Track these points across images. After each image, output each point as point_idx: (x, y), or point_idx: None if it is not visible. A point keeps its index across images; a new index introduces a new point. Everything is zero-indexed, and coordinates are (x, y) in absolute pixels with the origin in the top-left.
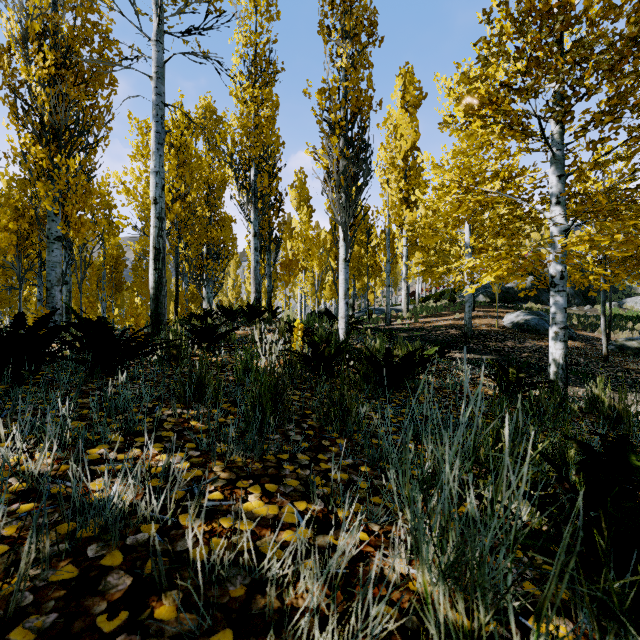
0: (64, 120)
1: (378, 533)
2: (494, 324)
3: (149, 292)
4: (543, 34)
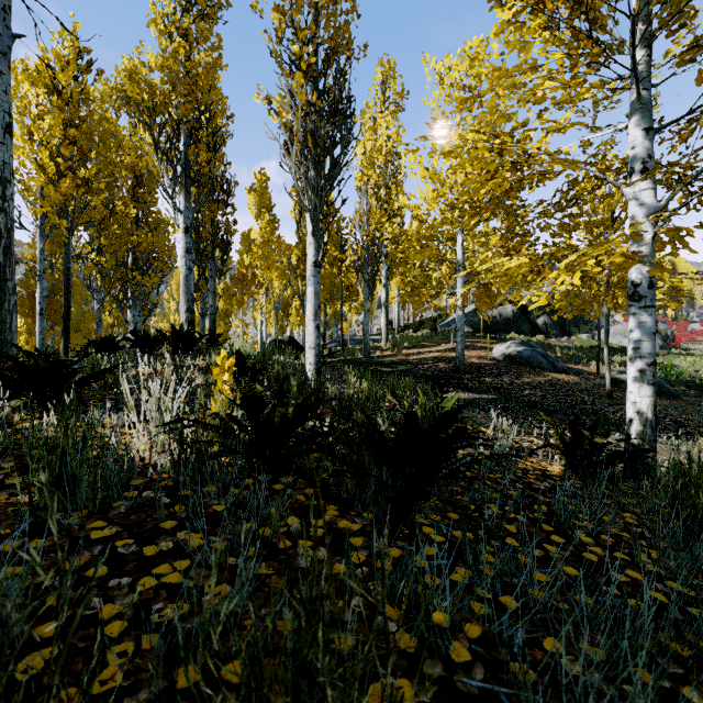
0: None
1: None
2: (484, 356)
3: (35, 312)
4: None
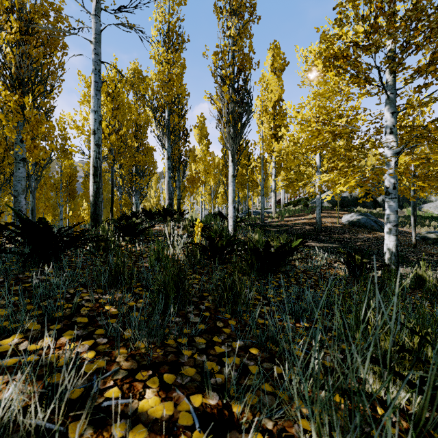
0: (26, 72)
1: (272, 432)
2: (336, 222)
3: None
4: (386, 0)
